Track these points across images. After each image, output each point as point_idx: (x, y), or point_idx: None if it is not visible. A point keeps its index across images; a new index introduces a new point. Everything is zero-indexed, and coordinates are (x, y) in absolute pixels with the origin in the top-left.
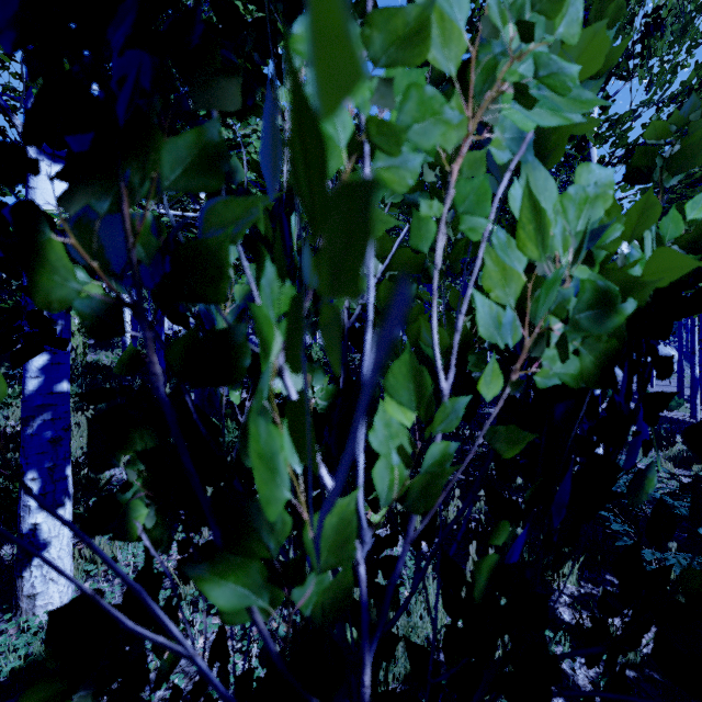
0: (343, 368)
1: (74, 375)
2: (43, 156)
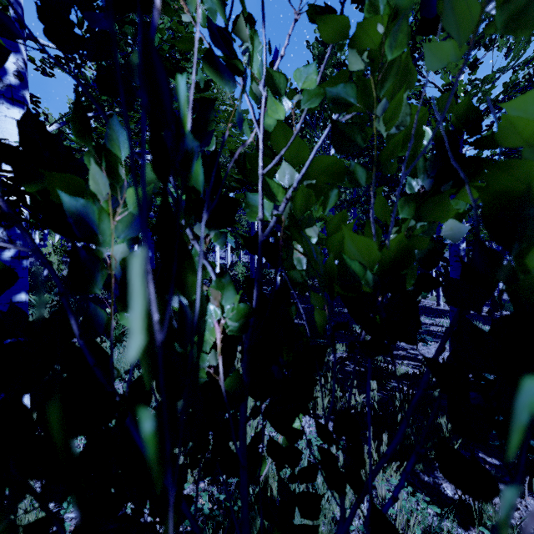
0: (256, 284)
1: (52, 286)
2: (3, 99)
